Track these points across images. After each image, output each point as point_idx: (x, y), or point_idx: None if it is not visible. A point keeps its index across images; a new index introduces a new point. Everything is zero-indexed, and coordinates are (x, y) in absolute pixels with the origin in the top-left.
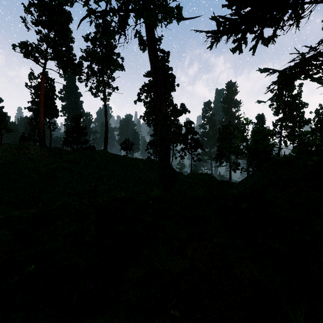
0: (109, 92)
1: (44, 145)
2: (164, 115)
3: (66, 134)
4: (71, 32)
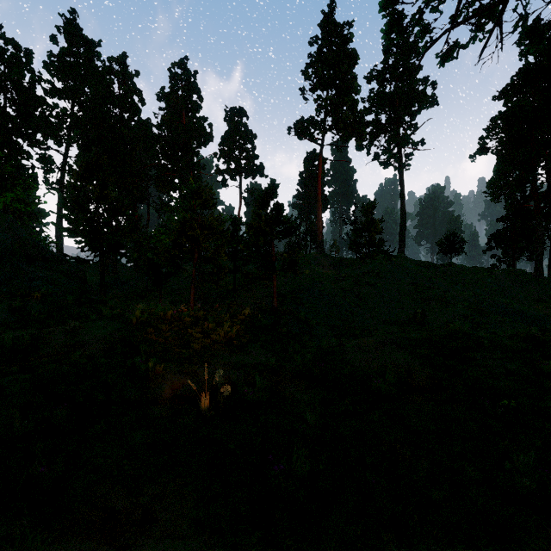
0: (409, 153)
1: (322, 251)
2: None
3: (353, 234)
4: (355, 79)
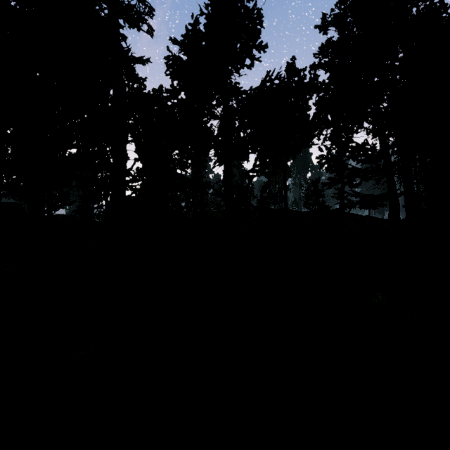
0: None
1: (287, 208)
2: (393, 184)
3: (306, 198)
4: (308, 100)
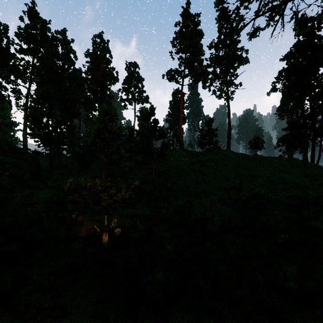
0: (233, 91)
1: (182, 147)
2: None
3: (200, 137)
4: (202, 47)
